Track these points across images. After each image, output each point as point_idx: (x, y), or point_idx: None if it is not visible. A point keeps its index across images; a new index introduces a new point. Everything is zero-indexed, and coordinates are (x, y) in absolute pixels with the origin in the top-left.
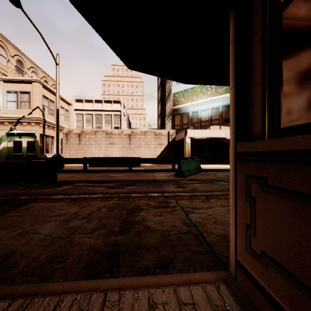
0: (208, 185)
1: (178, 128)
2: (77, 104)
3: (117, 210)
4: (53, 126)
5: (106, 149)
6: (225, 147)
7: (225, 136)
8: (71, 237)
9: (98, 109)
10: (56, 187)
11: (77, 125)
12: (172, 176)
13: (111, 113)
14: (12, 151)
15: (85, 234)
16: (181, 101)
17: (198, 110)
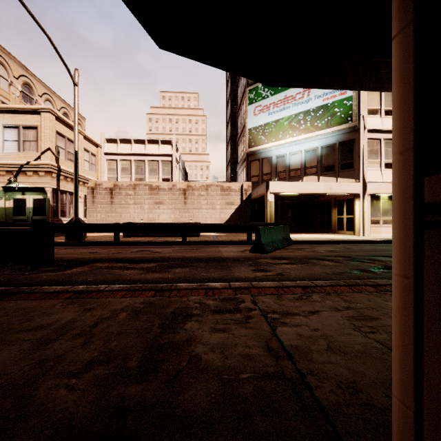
0: (304, 267)
1: (255, 180)
2: (109, 146)
3: (145, 317)
4: (72, 177)
5: (150, 211)
6: (325, 208)
7: (326, 192)
8: (34, 386)
9: (139, 153)
10: (63, 270)
11: (108, 176)
12: (247, 252)
13: (158, 159)
14: (11, 214)
15: (65, 379)
16: (260, 140)
17: (285, 153)
